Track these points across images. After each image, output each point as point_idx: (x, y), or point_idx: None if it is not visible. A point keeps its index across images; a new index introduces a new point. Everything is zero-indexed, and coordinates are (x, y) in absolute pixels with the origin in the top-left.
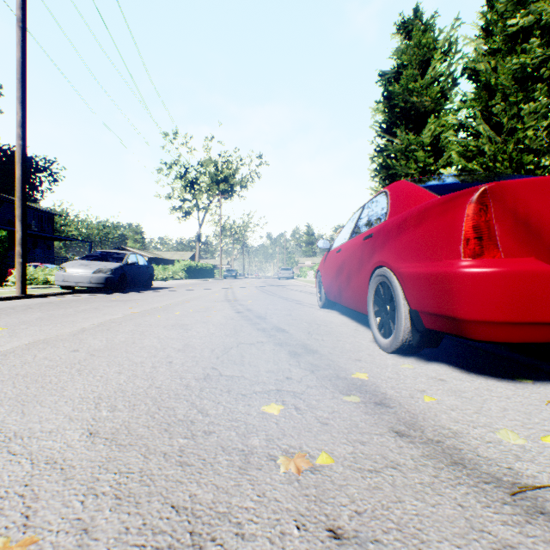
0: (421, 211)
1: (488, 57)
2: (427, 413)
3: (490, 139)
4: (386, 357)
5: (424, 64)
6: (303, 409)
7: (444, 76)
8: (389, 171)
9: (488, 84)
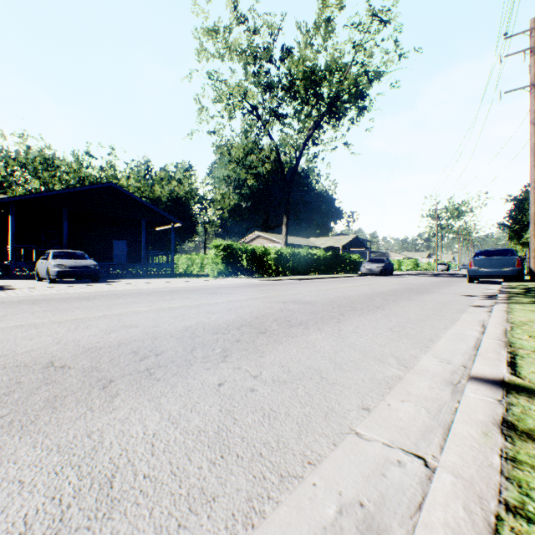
0: None
1: None
2: None
3: None
4: None
5: None
6: None
7: None
8: None
9: None
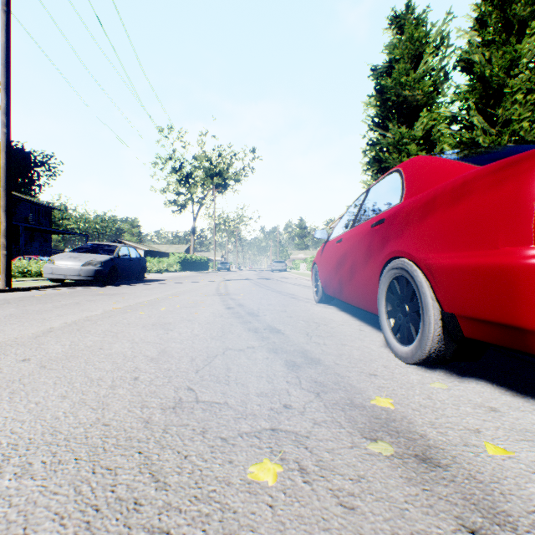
0: (459, 185)
1: (482, 48)
2: (504, 481)
3: (484, 131)
4: (406, 369)
5: (416, 59)
6: (312, 471)
7: (436, 70)
8: (381, 164)
9: (482, 76)
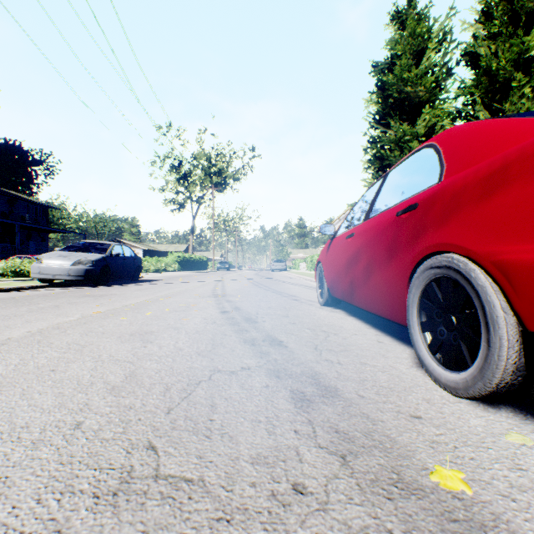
0: None
1: (488, 41)
2: None
3: None
4: (459, 407)
5: (418, 54)
6: None
7: (439, 66)
8: (383, 162)
9: (489, 69)
